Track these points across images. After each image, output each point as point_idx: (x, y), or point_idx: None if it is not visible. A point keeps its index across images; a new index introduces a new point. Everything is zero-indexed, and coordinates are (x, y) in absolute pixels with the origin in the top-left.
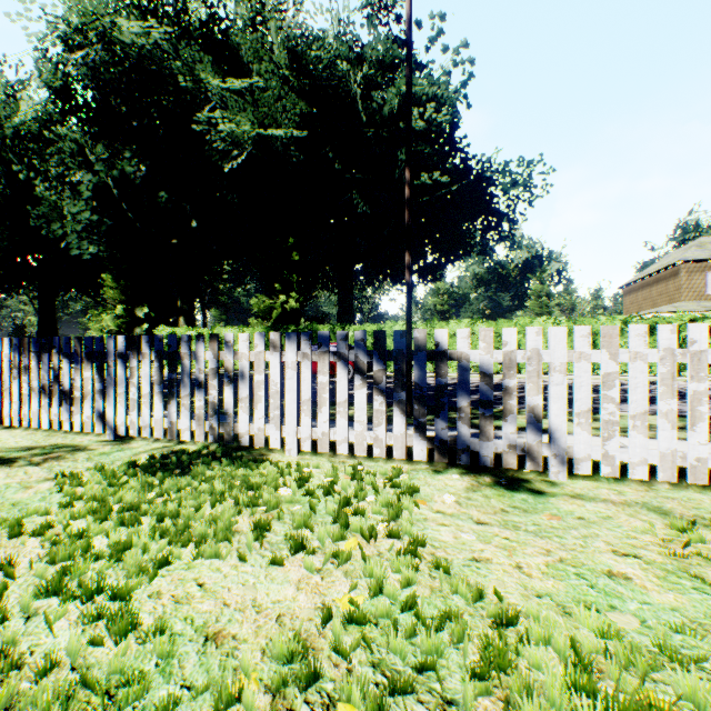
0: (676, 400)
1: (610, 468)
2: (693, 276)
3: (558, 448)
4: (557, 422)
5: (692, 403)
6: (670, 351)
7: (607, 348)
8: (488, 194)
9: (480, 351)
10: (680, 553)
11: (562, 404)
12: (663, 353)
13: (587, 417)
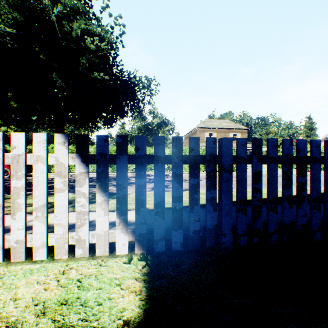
0: None
1: None
2: (201, 133)
3: None
4: None
5: None
6: None
7: None
8: (133, 90)
9: None
10: None
11: None
12: None
13: None
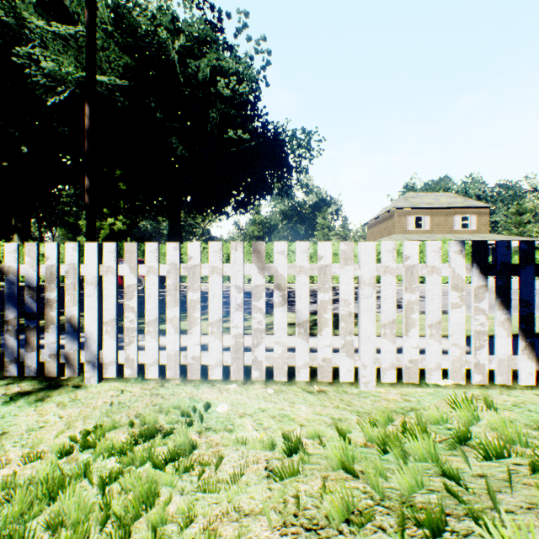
0: (179, 308)
1: (131, 370)
2: (401, 218)
3: (91, 354)
4: (90, 331)
5: (190, 310)
6: (175, 266)
7: (129, 262)
8: (282, 152)
9: (26, 265)
10: (3, 474)
11: (95, 314)
12: (170, 268)
13: (114, 325)
